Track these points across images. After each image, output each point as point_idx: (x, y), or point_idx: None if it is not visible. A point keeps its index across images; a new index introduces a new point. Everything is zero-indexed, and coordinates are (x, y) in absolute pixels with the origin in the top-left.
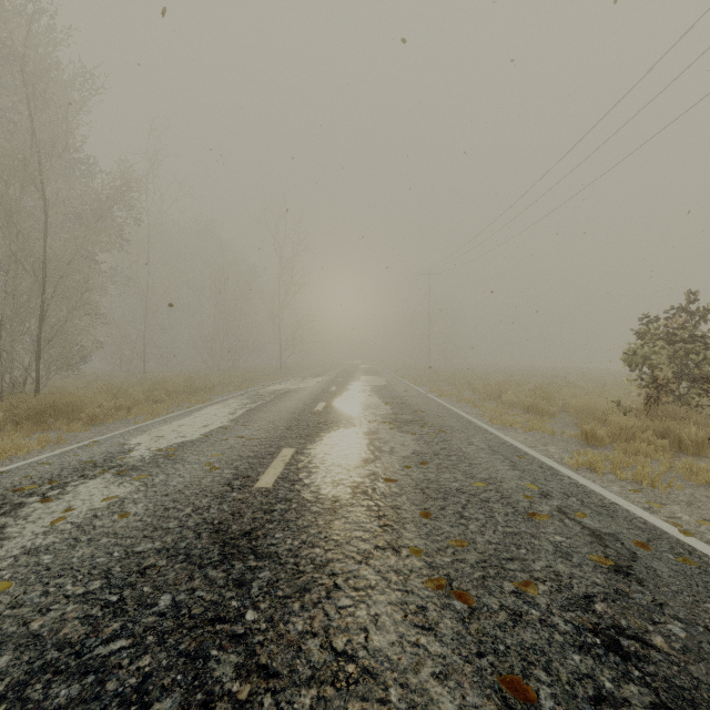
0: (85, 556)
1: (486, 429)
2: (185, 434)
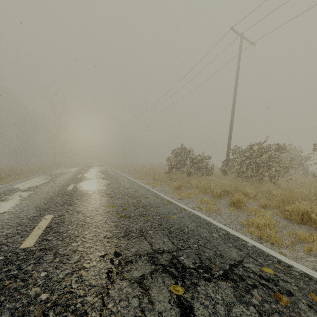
0: (36, 198)
1: (130, 179)
2: (33, 184)
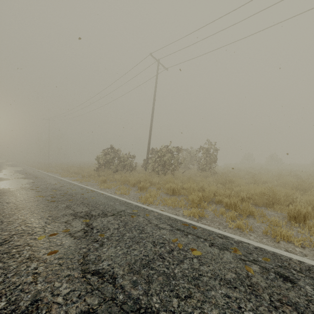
0: None
1: (57, 177)
2: None
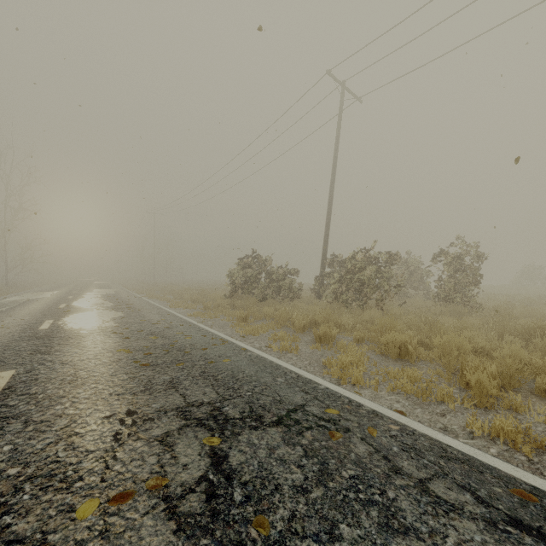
0: None
1: (163, 308)
2: None
